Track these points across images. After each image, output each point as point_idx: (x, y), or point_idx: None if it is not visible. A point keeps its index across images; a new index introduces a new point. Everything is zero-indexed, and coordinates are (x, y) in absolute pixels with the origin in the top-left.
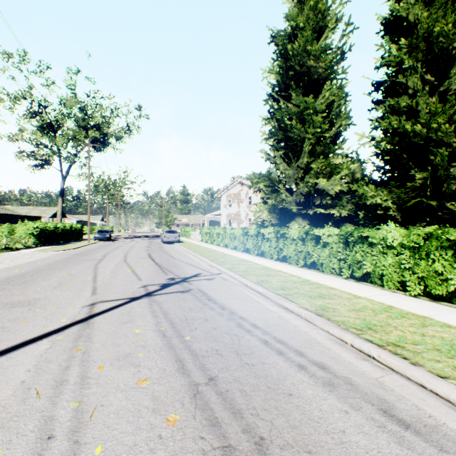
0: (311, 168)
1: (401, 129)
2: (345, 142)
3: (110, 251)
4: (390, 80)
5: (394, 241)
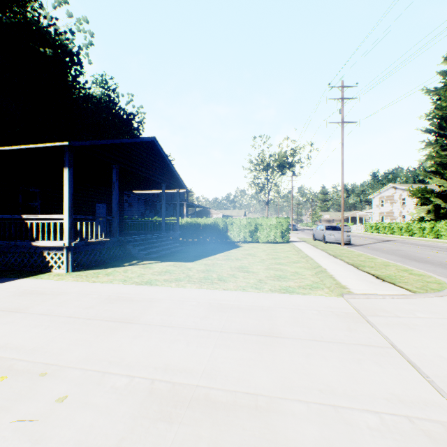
0: None
1: None
2: None
3: None
4: None
5: None
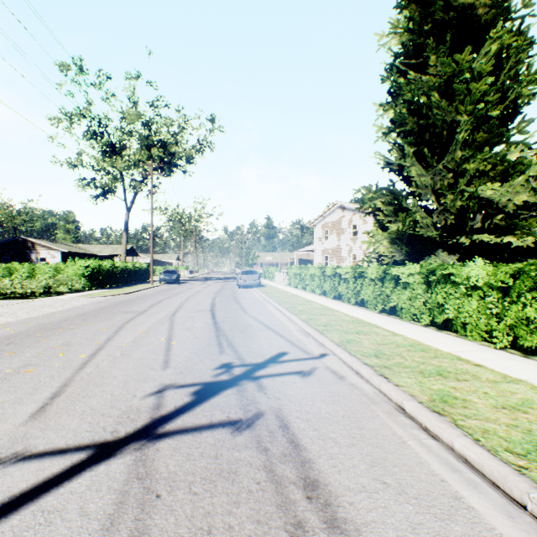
0: (460, 172)
1: None
2: (531, 121)
3: (164, 299)
4: None
5: None
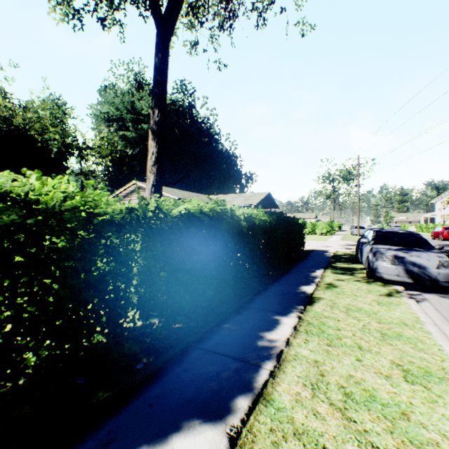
0: None
1: None
2: None
3: None
4: None
5: None
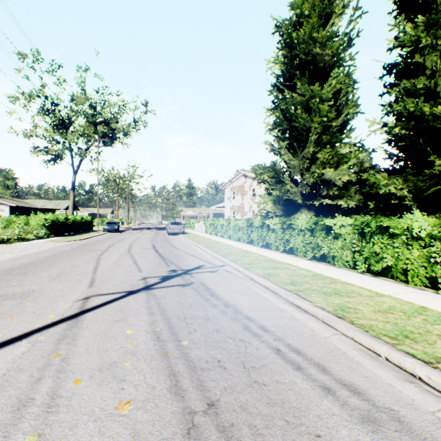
0: (316, 158)
1: (418, 112)
2: (353, 131)
3: (115, 242)
4: (404, 62)
5: (421, 232)
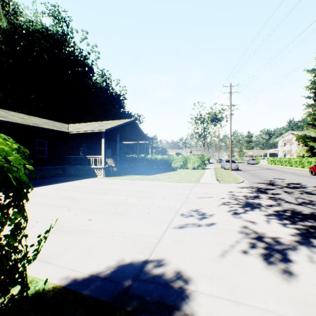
0: None
1: None
2: None
3: None
4: None
5: None
